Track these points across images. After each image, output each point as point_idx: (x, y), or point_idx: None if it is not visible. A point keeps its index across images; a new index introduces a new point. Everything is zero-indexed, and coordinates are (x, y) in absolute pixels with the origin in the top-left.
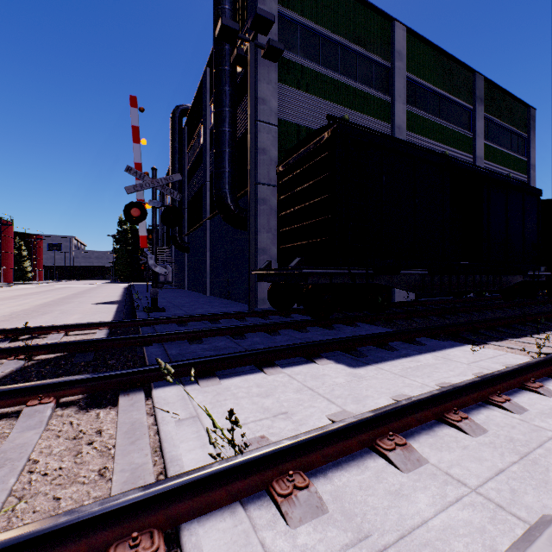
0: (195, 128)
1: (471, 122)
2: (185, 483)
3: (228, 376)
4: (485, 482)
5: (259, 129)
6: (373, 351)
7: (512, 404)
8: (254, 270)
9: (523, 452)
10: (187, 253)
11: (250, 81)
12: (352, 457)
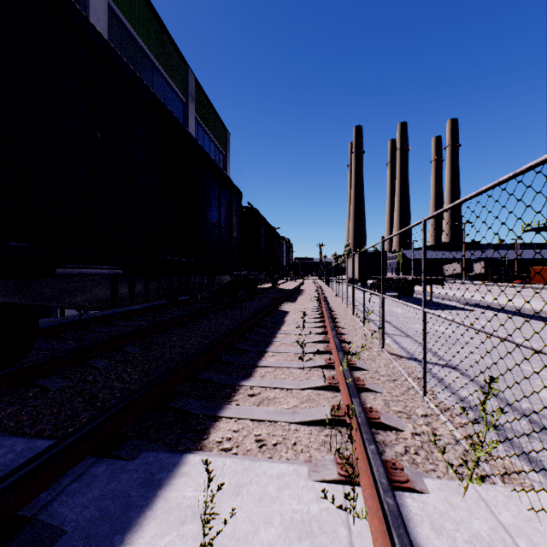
0: None
1: (184, 116)
2: None
3: None
4: None
5: None
6: None
7: None
8: None
9: None
10: None
11: None
12: None
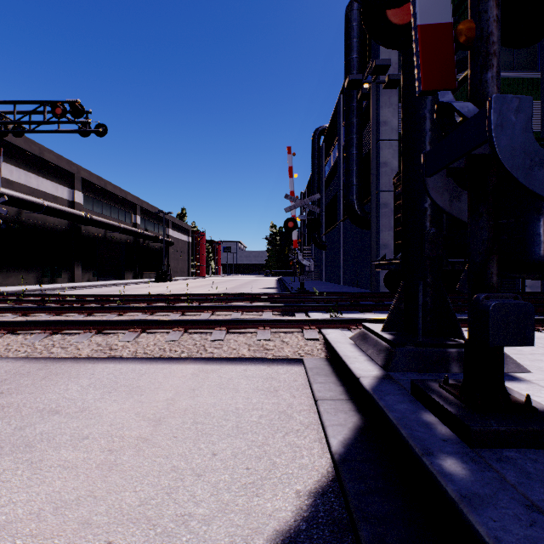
0: (331, 145)
1: None
2: (322, 319)
3: (343, 313)
4: None
5: (380, 147)
6: None
7: None
8: (372, 261)
9: None
10: (324, 250)
11: (372, 114)
12: None
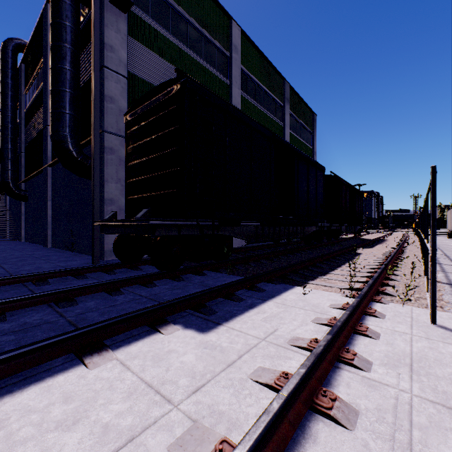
0: (34, 67)
1: (282, 115)
2: None
3: (17, 387)
4: None
5: (106, 76)
6: (222, 304)
7: (360, 359)
8: (96, 221)
9: (405, 443)
10: (24, 201)
11: (94, 20)
12: None
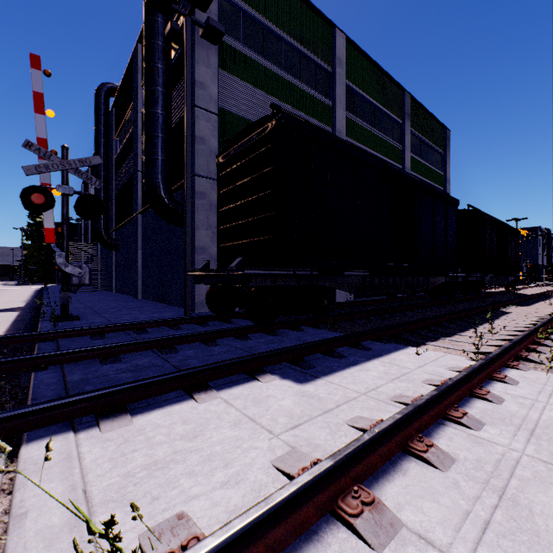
0: (124, 111)
1: (401, 136)
2: None
3: (144, 410)
4: (475, 549)
5: (197, 116)
6: (321, 360)
7: (470, 419)
8: (190, 271)
9: (499, 487)
10: (115, 250)
11: (186, 60)
12: (307, 534)
